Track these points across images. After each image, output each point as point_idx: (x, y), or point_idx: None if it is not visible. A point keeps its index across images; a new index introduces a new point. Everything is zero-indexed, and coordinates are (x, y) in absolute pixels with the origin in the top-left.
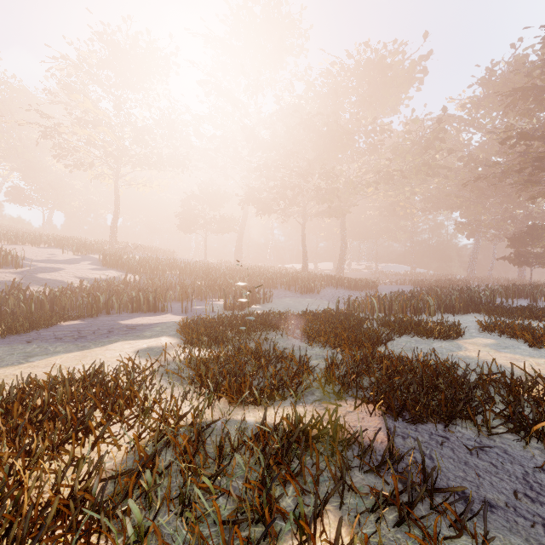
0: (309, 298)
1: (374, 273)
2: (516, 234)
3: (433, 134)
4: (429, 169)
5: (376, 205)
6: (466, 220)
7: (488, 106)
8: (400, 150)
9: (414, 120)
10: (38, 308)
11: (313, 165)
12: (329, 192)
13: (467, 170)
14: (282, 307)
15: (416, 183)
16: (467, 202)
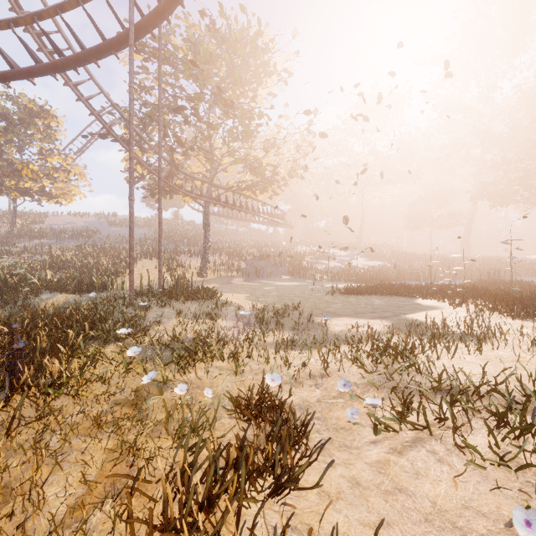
0: None
1: None
2: None
3: None
4: None
5: None
6: None
7: None
8: None
9: None
10: (371, 277)
11: None
12: None
13: None
14: None
15: None
16: None
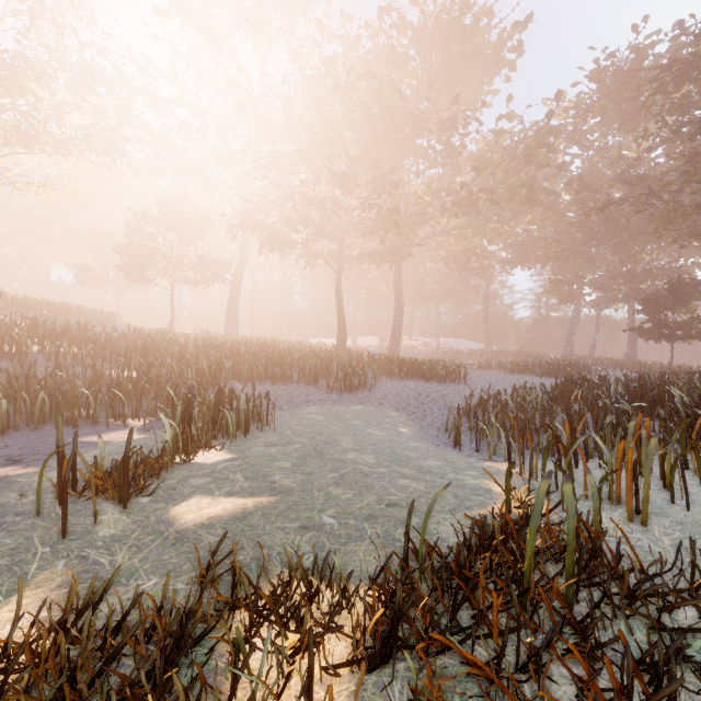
0: (357, 403)
1: (438, 352)
2: (654, 293)
3: (536, 138)
4: (531, 191)
5: (440, 254)
6: (563, 278)
7: (600, 113)
8: (488, 161)
9: (509, 115)
10: None
11: (356, 170)
12: (383, 217)
13: (579, 200)
14: (294, 458)
15: (503, 219)
16: (564, 252)
